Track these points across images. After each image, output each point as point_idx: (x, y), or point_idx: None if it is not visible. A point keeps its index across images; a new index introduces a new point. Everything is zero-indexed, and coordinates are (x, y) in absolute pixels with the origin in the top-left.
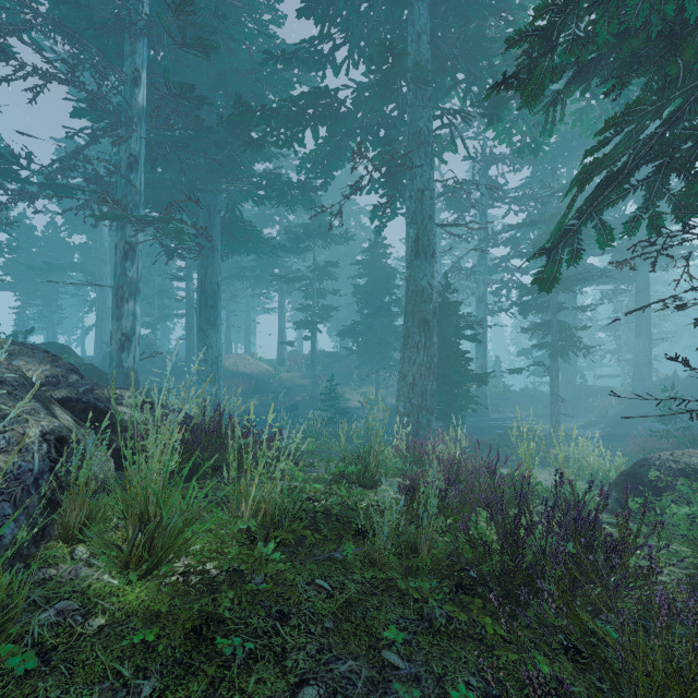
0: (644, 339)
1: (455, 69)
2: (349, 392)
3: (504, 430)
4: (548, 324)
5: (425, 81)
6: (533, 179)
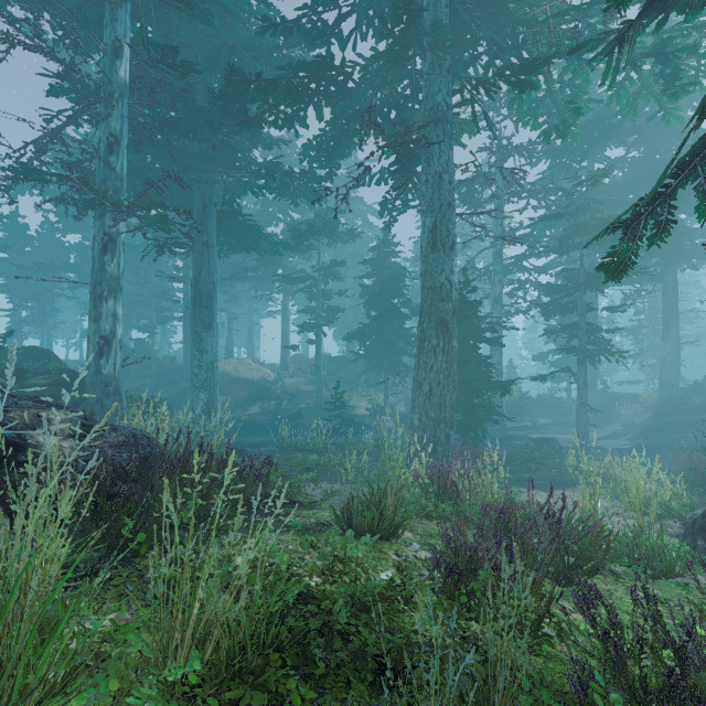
0: (671, 343)
1: (476, 38)
2: (356, 398)
3: (523, 441)
4: (575, 326)
5: (445, 46)
6: (551, 173)
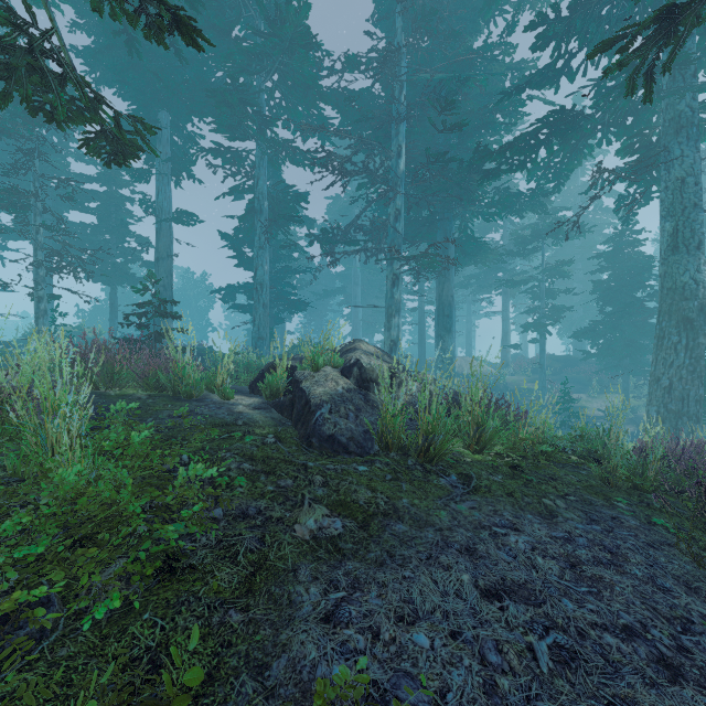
0: None
1: None
2: (586, 399)
3: None
4: None
5: (686, 62)
6: None
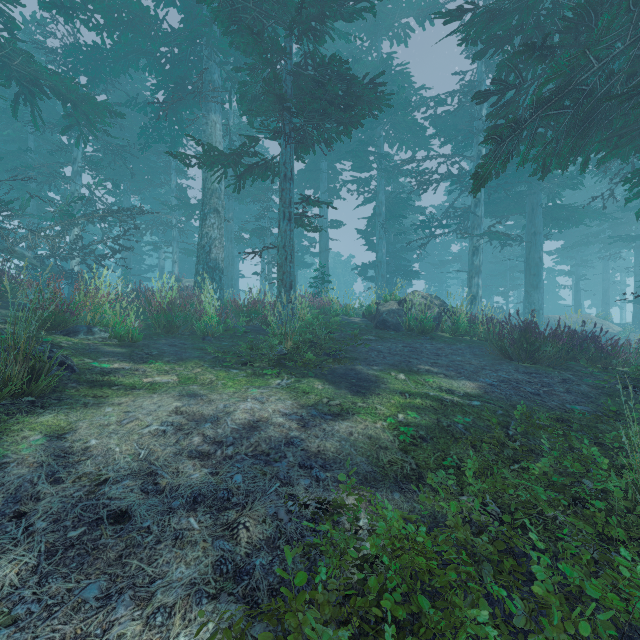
0: None
1: None
2: None
3: None
4: None
5: None
6: None
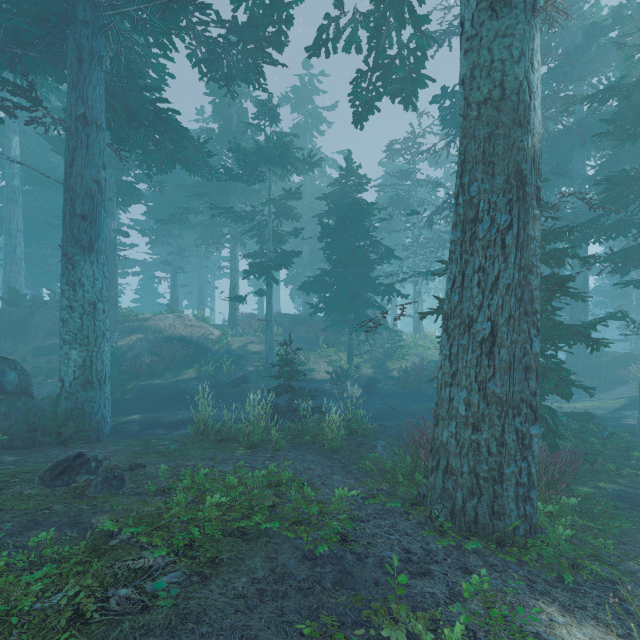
0: None
1: None
2: (314, 360)
3: None
4: None
5: None
6: None
